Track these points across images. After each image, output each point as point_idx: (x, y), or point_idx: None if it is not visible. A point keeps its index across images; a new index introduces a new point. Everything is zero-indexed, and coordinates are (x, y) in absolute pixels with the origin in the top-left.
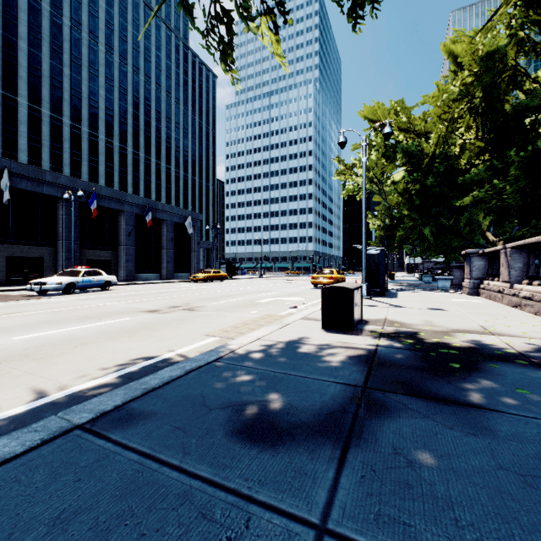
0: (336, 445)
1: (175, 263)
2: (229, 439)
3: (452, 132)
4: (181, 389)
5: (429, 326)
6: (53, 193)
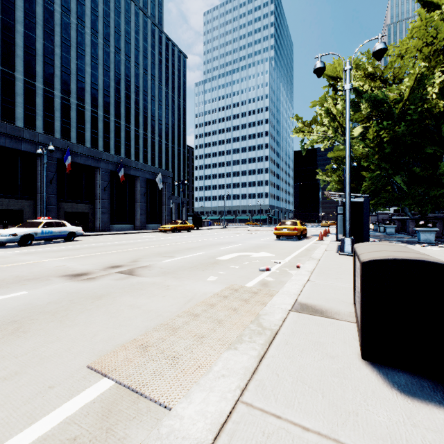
0: None
1: (147, 215)
2: None
3: (436, 67)
4: None
5: None
6: (31, 150)
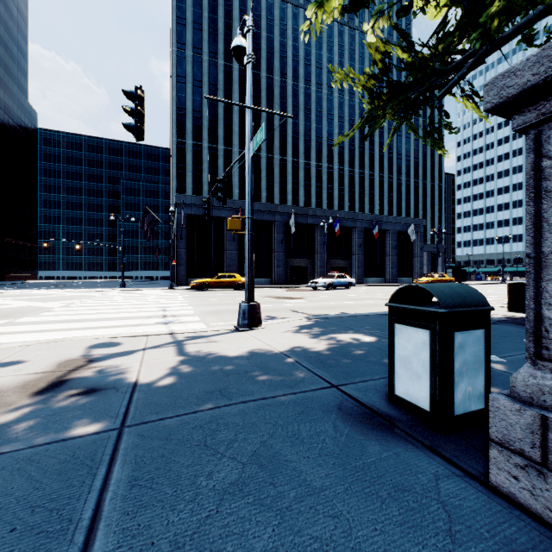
0: None
1: (397, 268)
2: None
3: None
4: None
5: None
6: (313, 222)
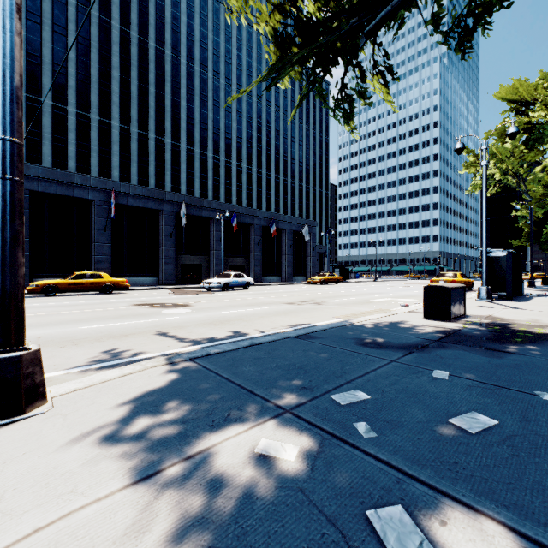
0: (407, 351)
1: (293, 267)
2: (357, 345)
3: None
4: (330, 332)
5: (530, 322)
6: (208, 216)
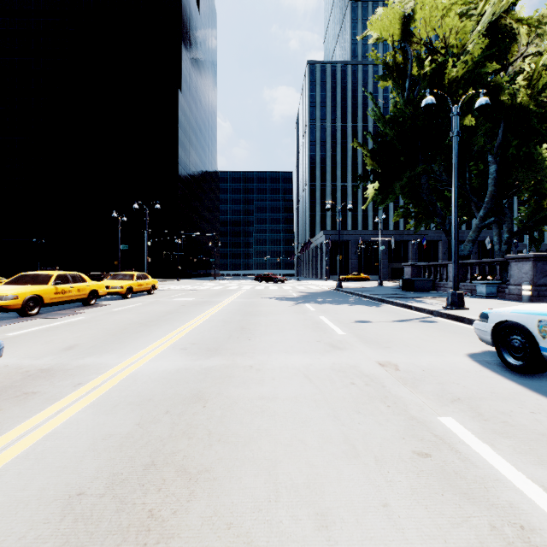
0: None
1: None
2: None
3: None
4: None
5: None
6: (407, 239)
